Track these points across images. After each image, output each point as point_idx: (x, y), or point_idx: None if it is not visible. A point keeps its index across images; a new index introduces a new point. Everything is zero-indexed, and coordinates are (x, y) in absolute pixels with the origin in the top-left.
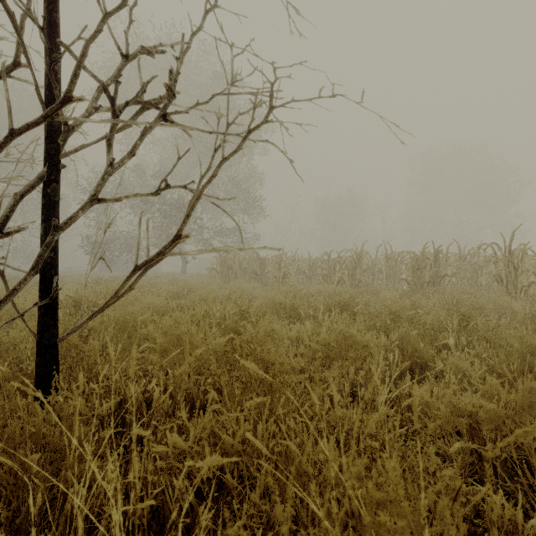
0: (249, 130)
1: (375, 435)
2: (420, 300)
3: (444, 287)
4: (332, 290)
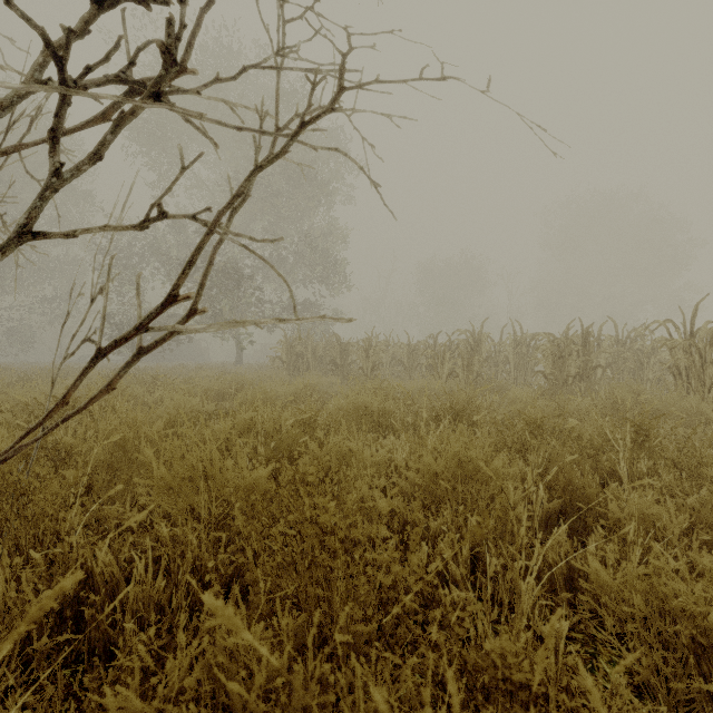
0: (303, 122)
1: (529, 686)
2: (568, 402)
3: (596, 383)
4: (441, 387)
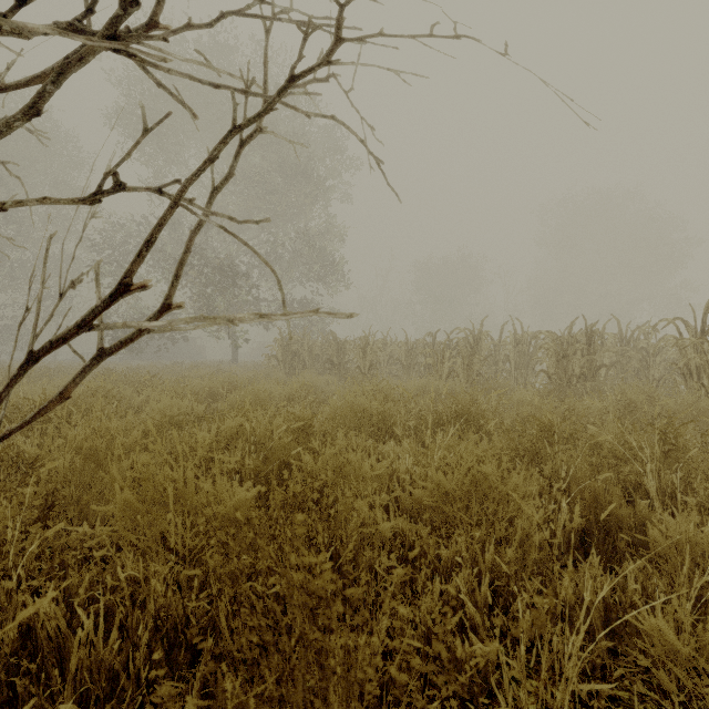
0: (293, 76)
1: None
2: (578, 404)
3: (601, 383)
4: (441, 387)
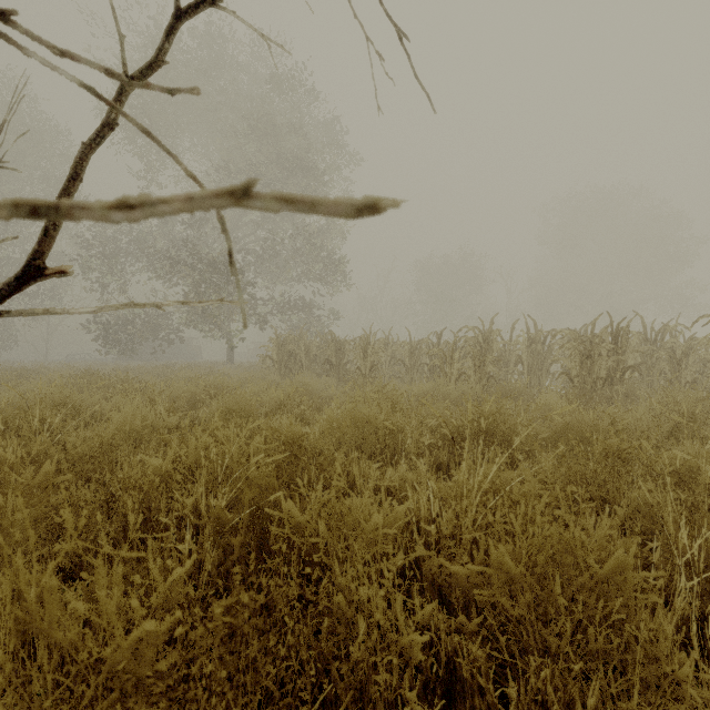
0: None
1: None
2: (626, 415)
3: (629, 386)
4: (451, 391)
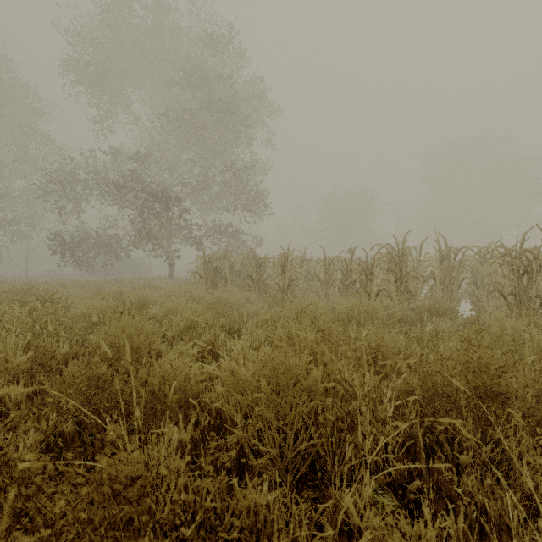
0: None
1: None
2: None
3: None
4: (378, 310)
